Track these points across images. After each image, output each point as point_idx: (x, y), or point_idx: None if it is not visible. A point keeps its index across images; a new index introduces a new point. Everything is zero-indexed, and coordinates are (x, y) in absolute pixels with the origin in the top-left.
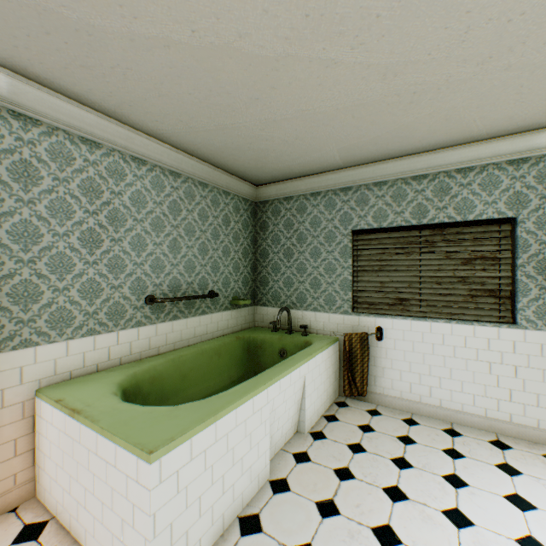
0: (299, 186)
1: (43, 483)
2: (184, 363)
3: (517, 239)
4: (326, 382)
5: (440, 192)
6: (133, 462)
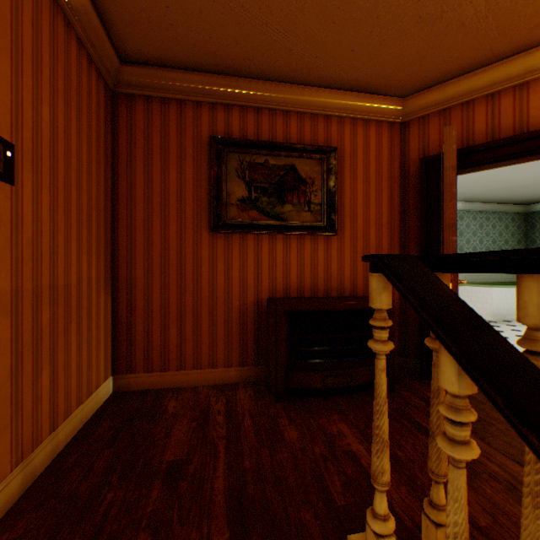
0: None
1: None
2: None
3: None
4: None
5: None
6: (485, 289)
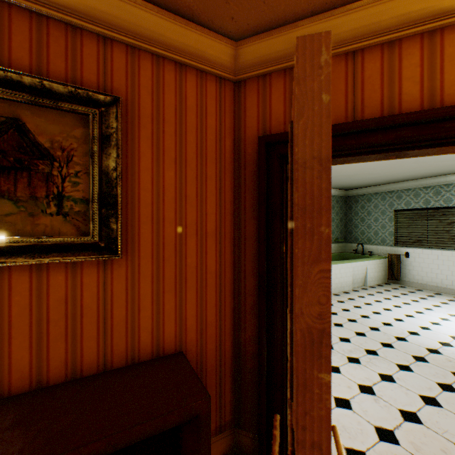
0: (367, 190)
1: None
2: None
3: None
4: (378, 273)
5: (436, 194)
6: None
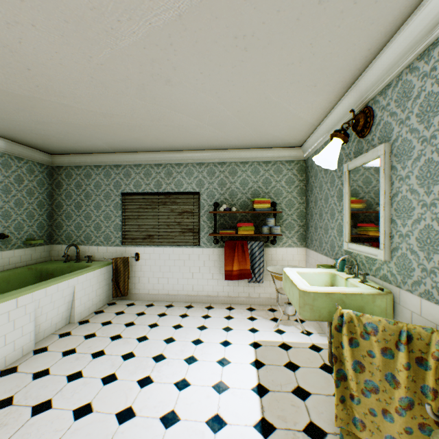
0: (86, 159)
1: None
2: None
3: (200, 203)
4: (99, 290)
5: (168, 175)
6: None
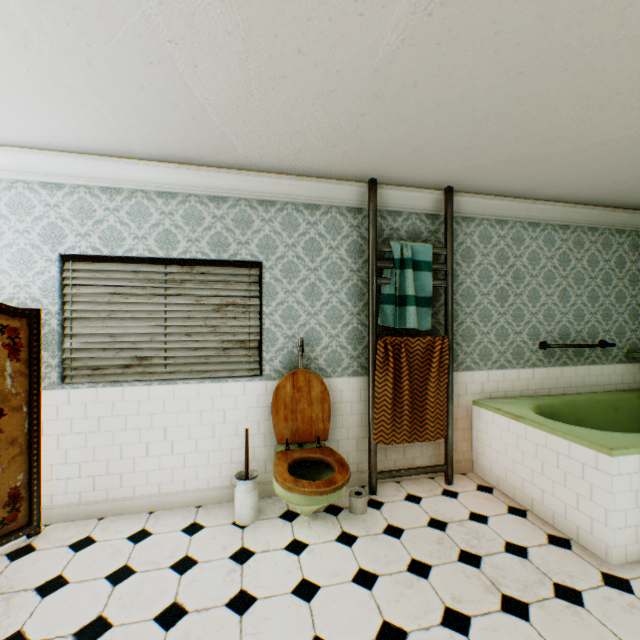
0: None
1: (480, 463)
2: (577, 408)
3: None
4: None
5: None
6: (589, 454)
